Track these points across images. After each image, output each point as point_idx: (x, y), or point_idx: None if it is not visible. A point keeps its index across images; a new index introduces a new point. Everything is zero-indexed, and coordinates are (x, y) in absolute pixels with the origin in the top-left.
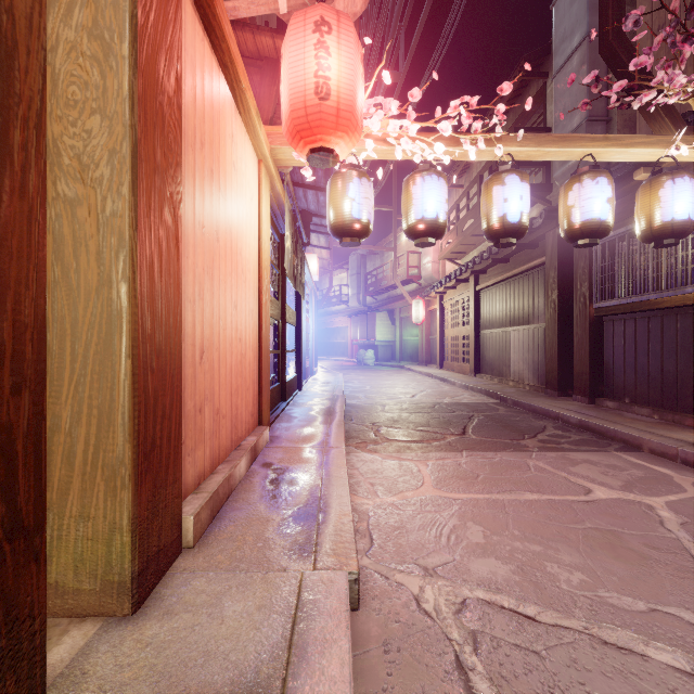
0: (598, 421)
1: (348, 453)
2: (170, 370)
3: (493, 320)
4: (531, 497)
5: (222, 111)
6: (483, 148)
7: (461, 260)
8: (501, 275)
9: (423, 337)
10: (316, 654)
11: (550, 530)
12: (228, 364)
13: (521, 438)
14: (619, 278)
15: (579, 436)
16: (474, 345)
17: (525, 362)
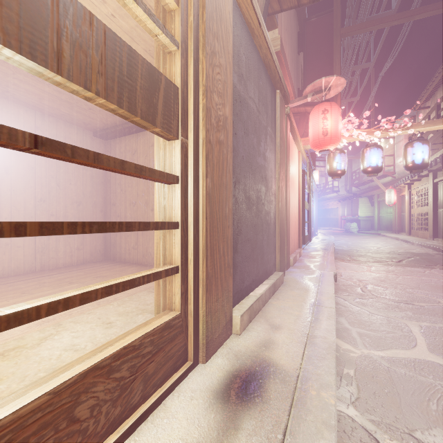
0: None
1: (335, 262)
2: (289, 224)
3: None
4: (414, 277)
5: (292, 149)
6: (400, 133)
7: None
8: None
9: (395, 214)
10: (326, 276)
11: (412, 282)
12: (293, 225)
13: (433, 265)
14: None
15: None
16: (432, 219)
17: None
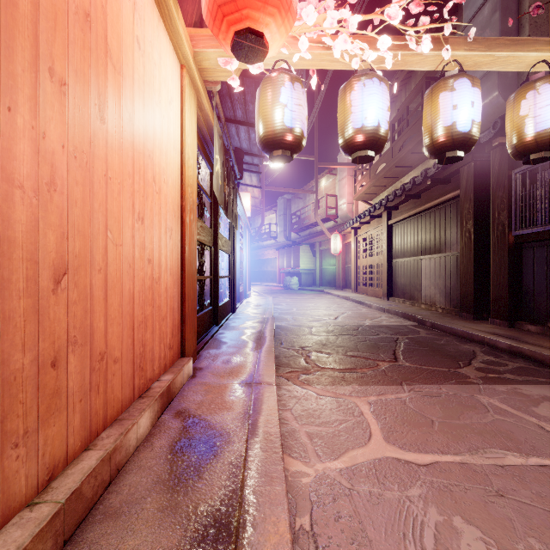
0: (532, 347)
1: (279, 387)
2: None
3: (405, 250)
4: (515, 460)
5: None
6: (430, 48)
7: (372, 201)
8: (413, 210)
9: (339, 266)
10: None
11: None
12: (125, 291)
13: (457, 366)
14: (543, 205)
15: (515, 363)
16: (387, 272)
17: (436, 287)
